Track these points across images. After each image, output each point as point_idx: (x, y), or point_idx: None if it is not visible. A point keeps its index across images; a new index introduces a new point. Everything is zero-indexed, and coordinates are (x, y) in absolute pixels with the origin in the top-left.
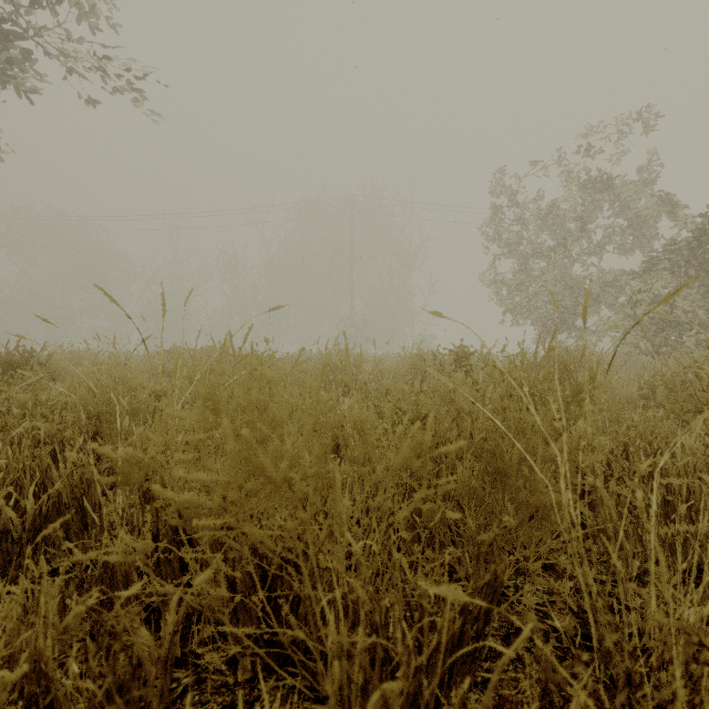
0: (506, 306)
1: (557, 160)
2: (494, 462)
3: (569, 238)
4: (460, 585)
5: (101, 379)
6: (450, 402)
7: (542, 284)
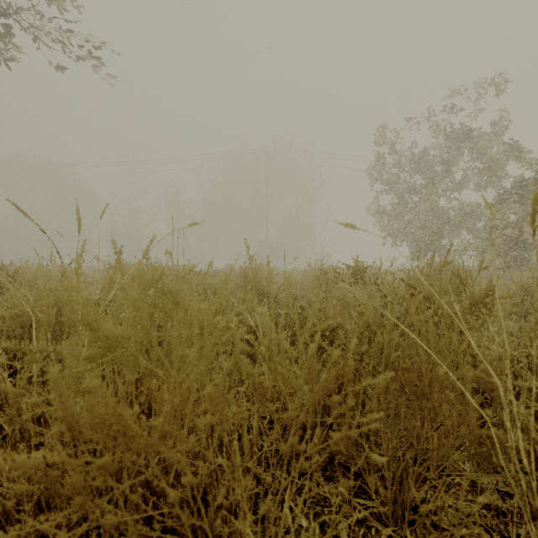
0: (387, 231)
1: (427, 116)
2: (410, 380)
3: (437, 178)
4: (371, 500)
5: (35, 291)
6: (359, 315)
7: (415, 213)
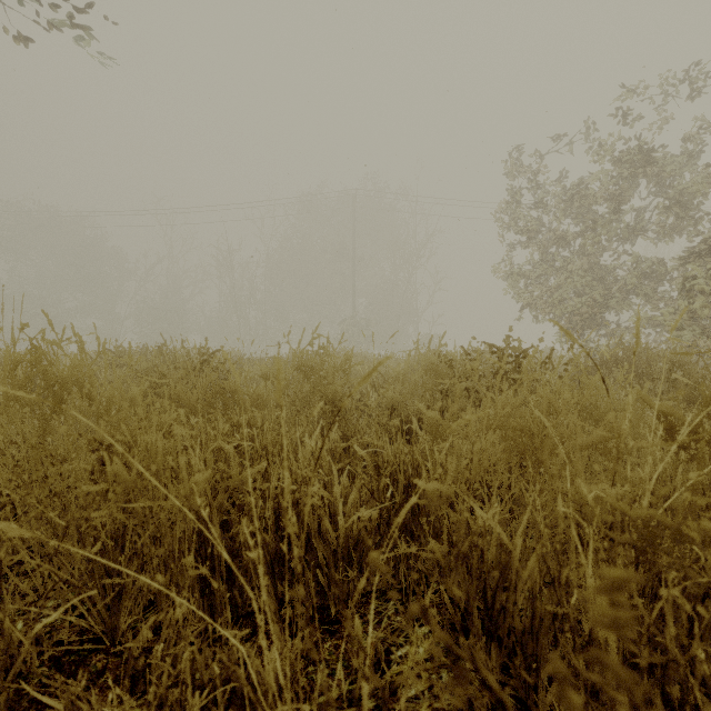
0: (525, 300)
1: (585, 133)
2: None
3: (601, 221)
4: None
5: None
6: None
7: (566, 275)
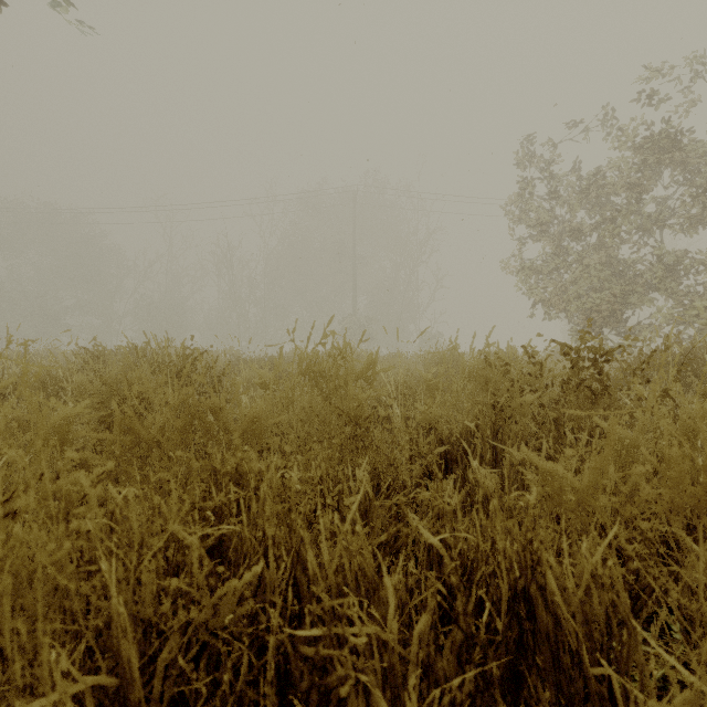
0: (538, 296)
1: (603, 118)
2: None
3: (622, 211)
4: None
5: None
6: None
7: (582, 269)
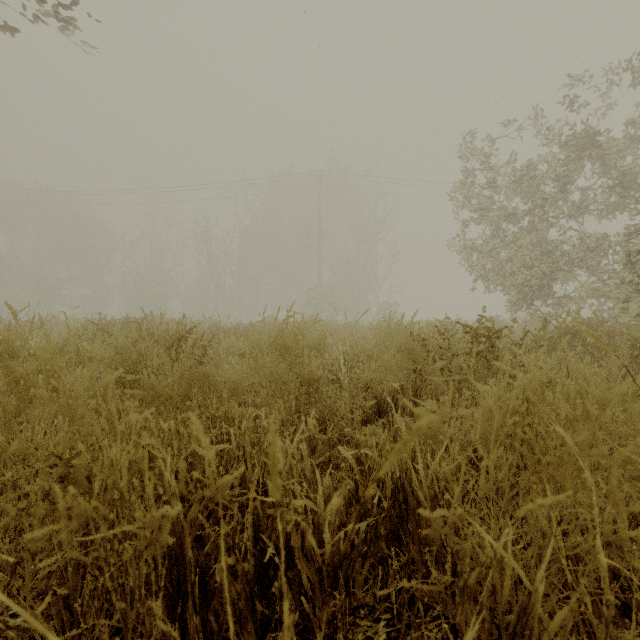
0: (478, 272)
1: (534, 118)
2: None
3: (549, 199)
4: None
5: None
6: None
7: (516, 249)
